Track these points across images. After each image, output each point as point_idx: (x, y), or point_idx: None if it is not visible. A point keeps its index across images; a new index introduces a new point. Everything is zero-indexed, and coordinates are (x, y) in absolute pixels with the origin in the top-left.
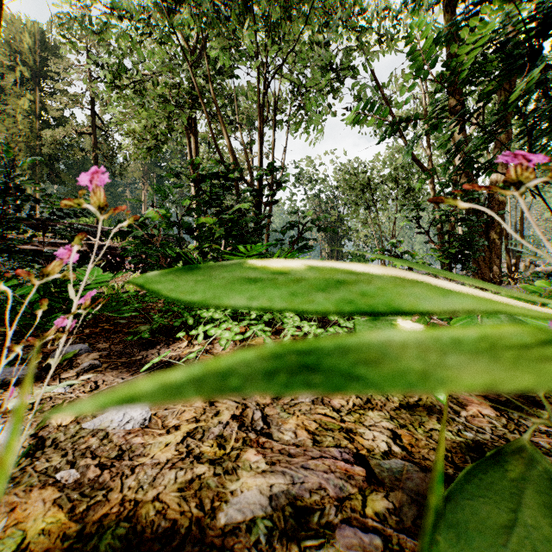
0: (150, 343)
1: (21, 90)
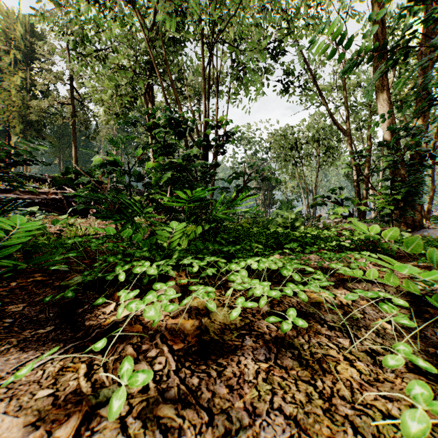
0: (73, 304)
1: (15, 70)
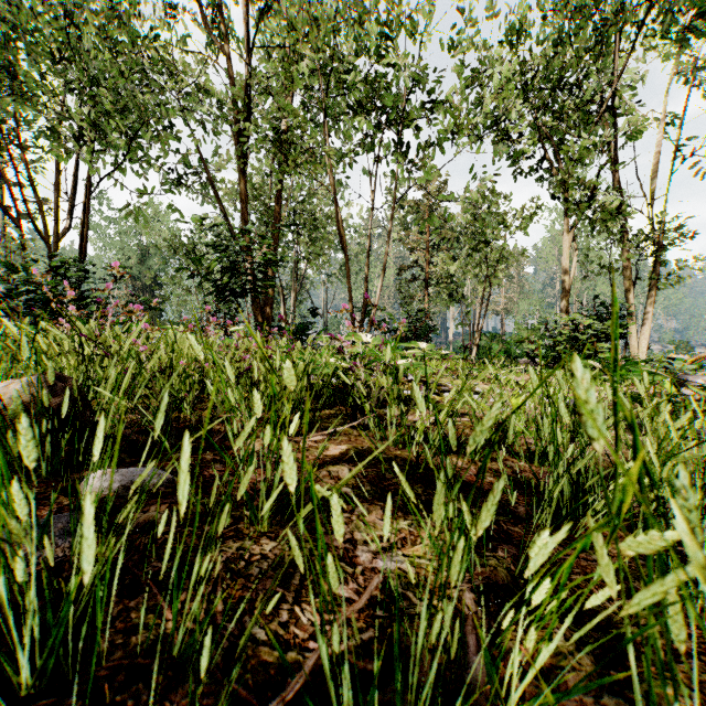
0: None
1: None
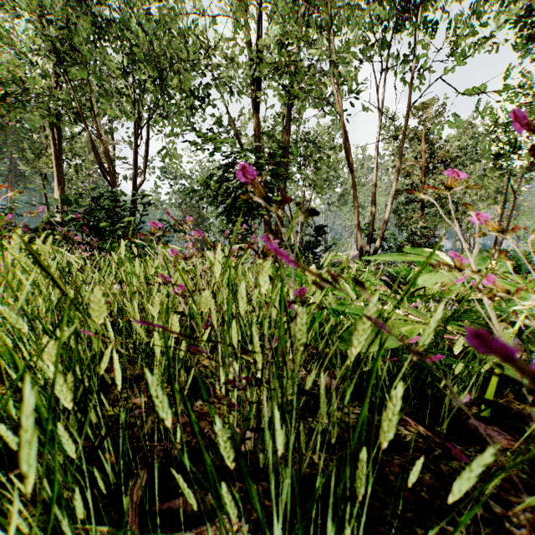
0: None
1: None
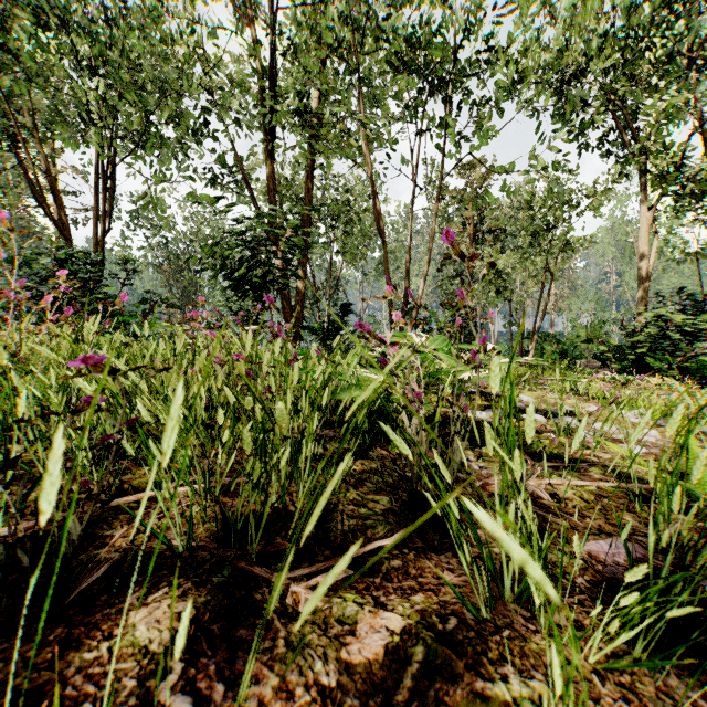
0: None
1: None
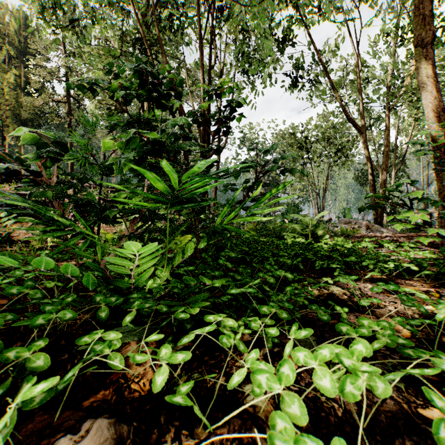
0: None
1: (9, 67)
